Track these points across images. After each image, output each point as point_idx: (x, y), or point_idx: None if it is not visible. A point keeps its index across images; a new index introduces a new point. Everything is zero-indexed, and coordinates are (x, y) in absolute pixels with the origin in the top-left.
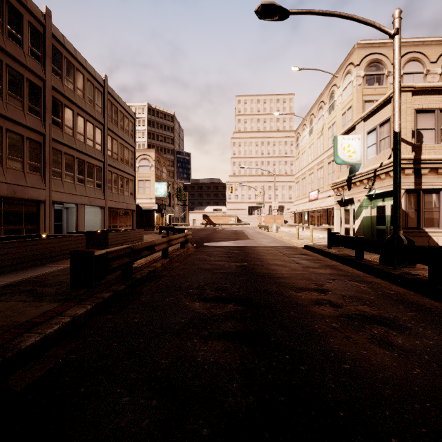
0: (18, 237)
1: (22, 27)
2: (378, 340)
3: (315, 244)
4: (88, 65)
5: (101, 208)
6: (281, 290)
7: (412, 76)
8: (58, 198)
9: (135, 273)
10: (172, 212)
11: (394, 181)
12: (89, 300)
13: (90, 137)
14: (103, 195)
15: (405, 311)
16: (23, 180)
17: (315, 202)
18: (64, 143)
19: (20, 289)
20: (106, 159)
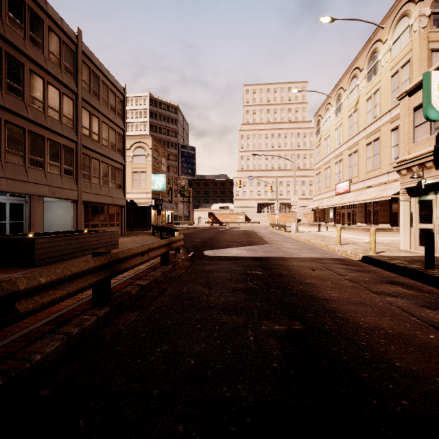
0: None
1: None
2: None
3: (381, 254)
4: (49, 9)
5: (72, 201)
6: None
7: None
8: None
9: None
10: (172, 209)
11: None
12: None
13: (54, 107)
14: (76, 185)
15: None
16: None
17: (347, 195)
18: (4, 107)
19: None
20: (79, 138)
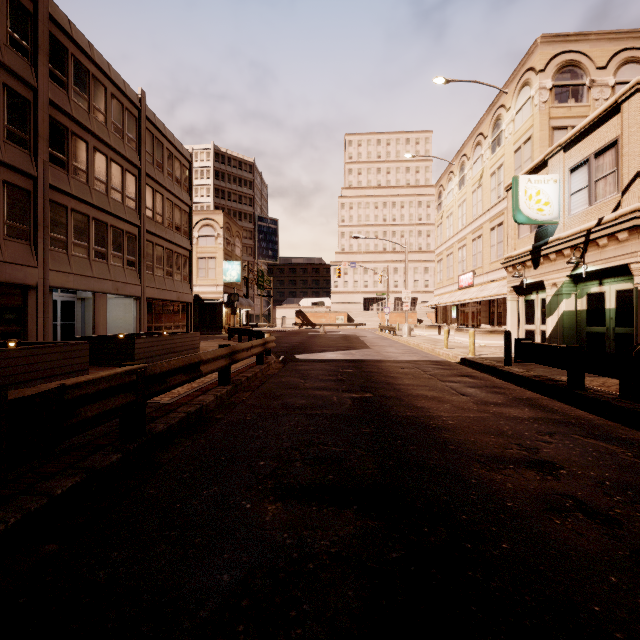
0: None
1: None
2: None
3: (479, 356)
4: (112, 73)
5: (135, 299)
6: (454, 463)
7: None
8: (60, 282)
9: (155, 420)
10: (249, 306)
11: None
12: (11, 504)
13: (117, 187)
14: (139, 279)
15: None
16: None
17: (470, 291)
18: (71, 194)
19: None
20: (143, 222)
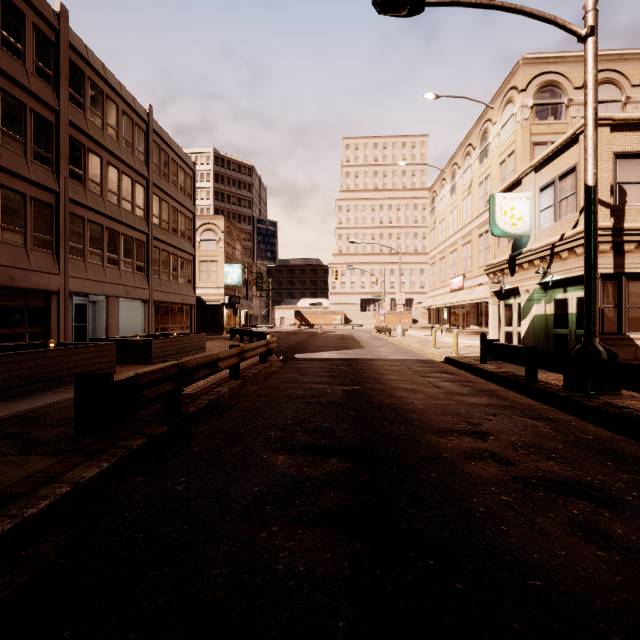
0: (13, 346)
1: (23, 32)
2: (582, 529)
3: (462, 355)
4: (123, 91)
5: (143, 302)
6: (414, 433)
7: (605, 106)
8: (78, 288)
9: (186, 405)
10: (249, 307)
11: (587, 261)
12: (107, 453)
13: (128, 198)
14: (147, 283)
15: (617, 471)
16: (25, 261)
17: (460, 293)
18: (88, 206)
19: (2, 431)
20: (150, 229)
